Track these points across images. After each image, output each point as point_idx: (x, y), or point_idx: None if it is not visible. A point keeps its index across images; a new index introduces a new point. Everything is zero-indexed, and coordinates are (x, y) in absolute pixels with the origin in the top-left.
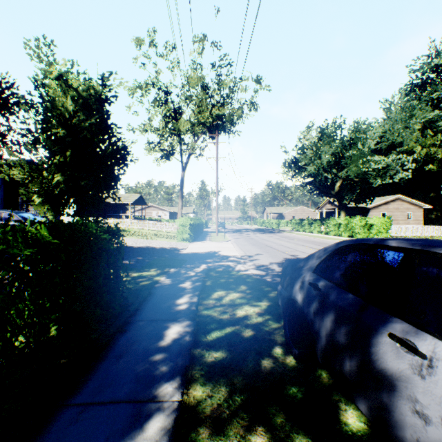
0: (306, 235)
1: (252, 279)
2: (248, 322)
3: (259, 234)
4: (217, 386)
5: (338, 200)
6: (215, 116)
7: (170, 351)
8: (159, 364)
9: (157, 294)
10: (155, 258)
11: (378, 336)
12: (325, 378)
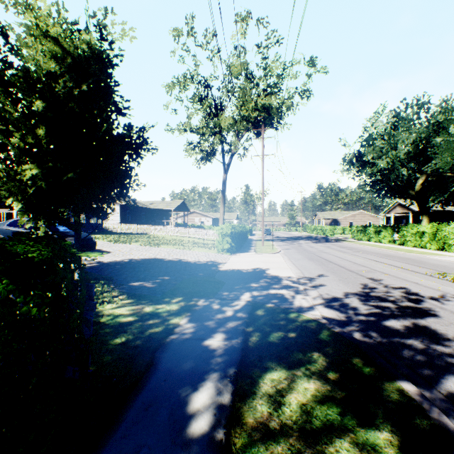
0: (374, 246)
1: (329, 334)
2: None
3: (312, 243)
4: None
5: (419, 202)
6: (260, 107)
7: None
8: None
9: (160, 367)
10: (184, 278)
11: None
12: None
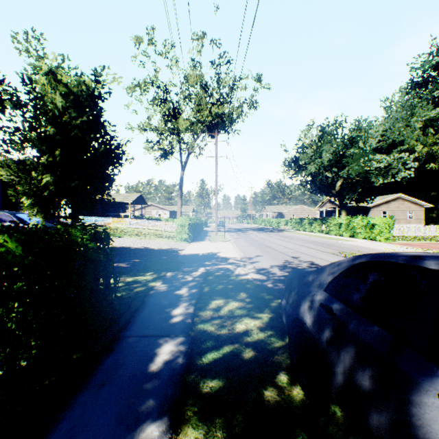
0: (306, 235)
1: (252, 285)
2: (248, 339)
3: (259, 233)
4: (212, 429)
5: (339, 199)
6: (214, 115)
7: (159, 378)
8: (146, 397)
9: (150, 303)
10: (152, 260)
11: (422, 394)
12: (340, 419)
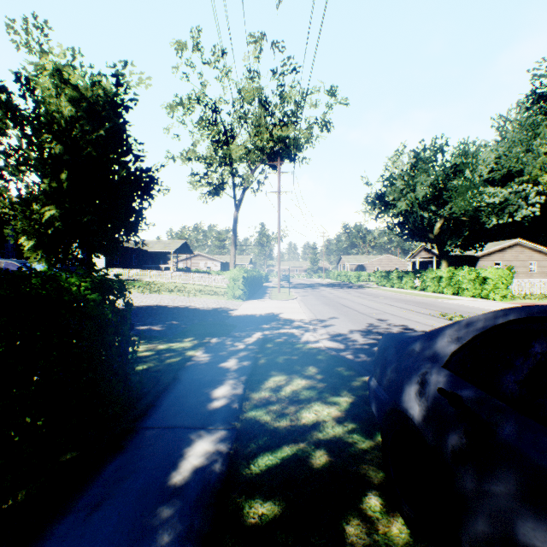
0: (395, 292)
1: (325, 356)
2: (319, 435)
3: (333, 290)
4: None
5: (438, 246)
6: (276, 138)
7: (183, 498)
8: (158, 530)
9: (185, 379)
10: (194, 323)
11: None
12: None
